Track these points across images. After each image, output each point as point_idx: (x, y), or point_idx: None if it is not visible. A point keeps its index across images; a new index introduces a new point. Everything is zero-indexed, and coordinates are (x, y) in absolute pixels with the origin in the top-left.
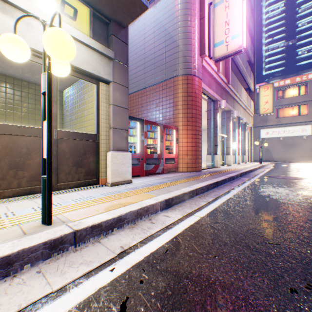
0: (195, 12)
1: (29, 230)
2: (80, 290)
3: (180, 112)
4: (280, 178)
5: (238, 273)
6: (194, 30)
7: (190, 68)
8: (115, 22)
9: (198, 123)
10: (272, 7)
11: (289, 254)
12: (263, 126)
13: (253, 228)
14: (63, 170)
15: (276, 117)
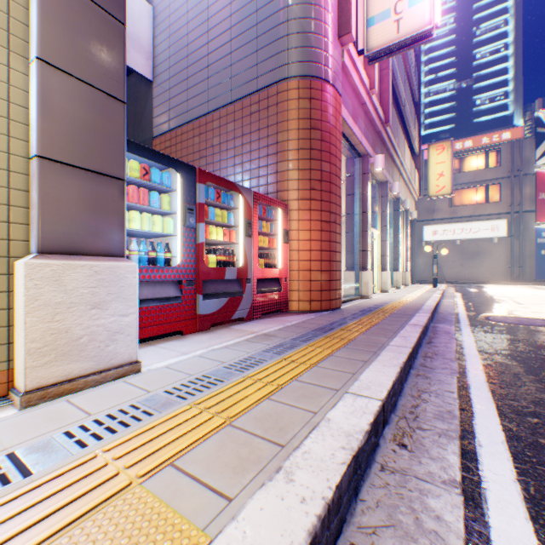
0: None
1: None
2: None
3: (292, 168)
4: (518, 324)
5: None
6: None
7: (317, 62)
8: None
9: (335, 196)
10: None
11: None
12: (428, 220)
13: None
14: None
15: (449, 205)
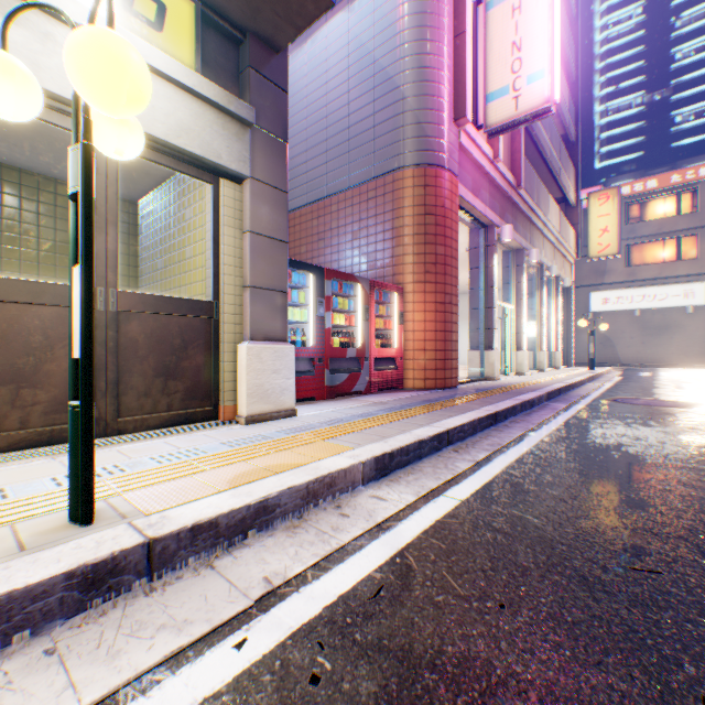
0: (442, 20)
1: (34, 540)
2: (153, 704)
3: (408, 252)
4: (640, 404)
5: (564, 655)
6: (441, 63)
7: (431, 150)
8: (256, 37)
9: (450, 277)
10: (615, 16)
11: (689, 600)
12: (596, 285)
13: (591, 529)
14: (132, 387)
15: (626, 265)
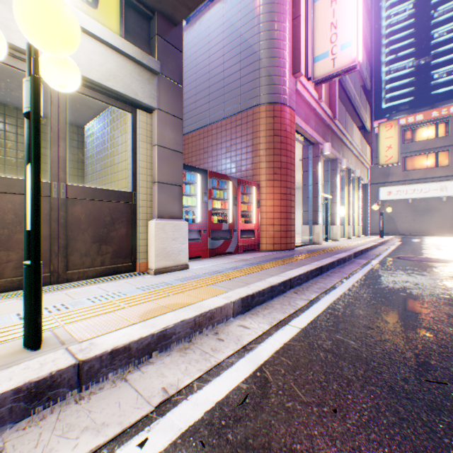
0: (285, 8)
1: None
2: None
3: (262, 160)
4: (415, 260)
5: (384, 452)
6: (284, 36)
7: (278, 93)
8: (161, 15)
9: (290, 177)
10: (395, 9)
11: None
12: (383, 183)
13: (392, 349)
14: (77, 250)
15: (403, 170)
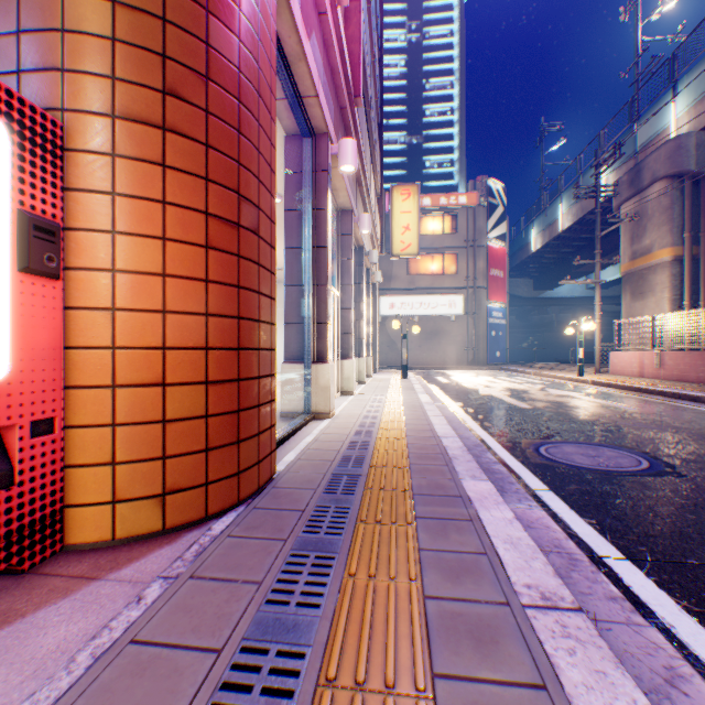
0: None
1: None
2: None
3: None
4: (608, 471)
5: None
6: None
7: None
8: None
9: (258, 155)
10: (387, 59)
11: None
12: (385, 290)
13: None
14: None
15: (408, 274)
